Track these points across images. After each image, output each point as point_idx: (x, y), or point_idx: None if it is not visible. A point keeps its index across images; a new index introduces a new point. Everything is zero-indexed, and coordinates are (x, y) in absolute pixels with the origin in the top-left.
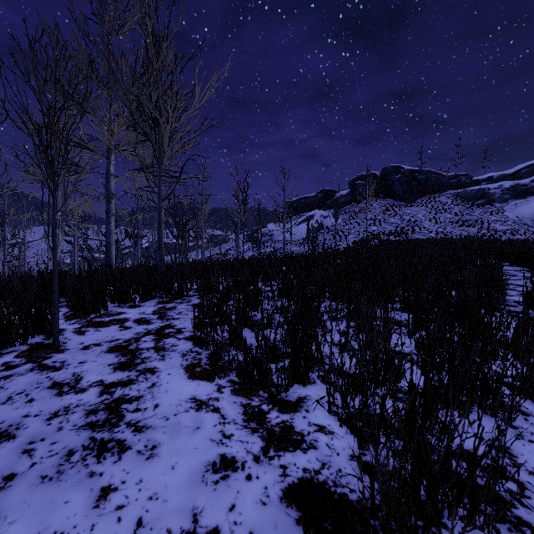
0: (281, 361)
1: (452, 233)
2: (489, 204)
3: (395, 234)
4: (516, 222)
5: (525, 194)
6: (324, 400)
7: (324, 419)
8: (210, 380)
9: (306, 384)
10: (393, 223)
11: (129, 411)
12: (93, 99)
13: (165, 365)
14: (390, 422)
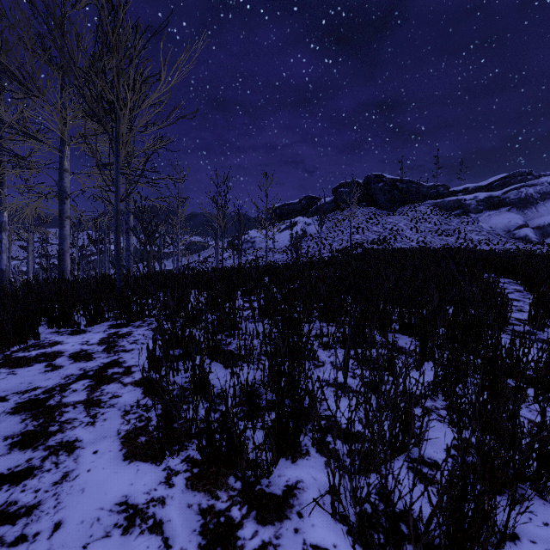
0: (262, 416)
1: (432, 242)
2: (465, 214)
3: (378, 243)
4: (490, 232)
5: (497, 206)
6: (324, 489)
7: (326, 531)
8: (157, 459)
9: (296, 457)
10: (376, 231)
11: (5, 544)
12: (40, 80)
13: (93, 433)
14: (431, 545)
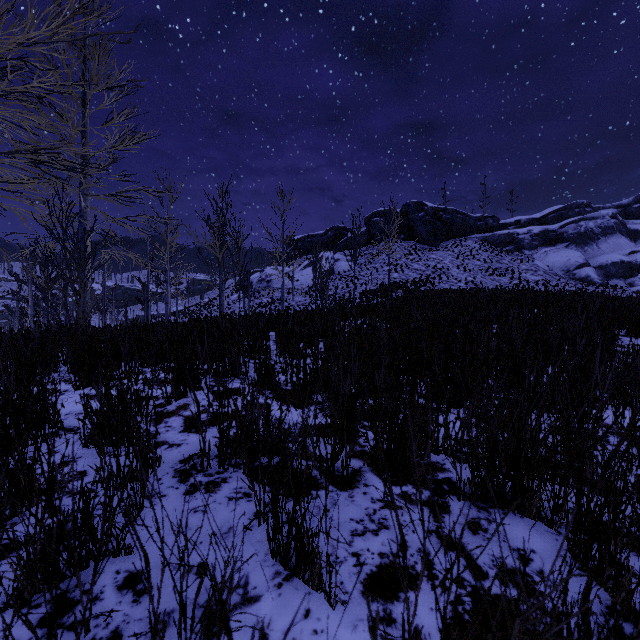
0: None
1: (483, 283)
2: (518, 250)
3: (420, 283)
4: (547, 272)
5: (554, 241)
6: None
7: None
8: None
9: None
10: (417, 269)
11: None
12: None
13: None
14: None
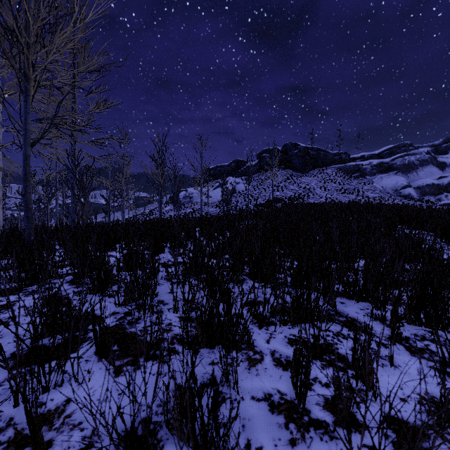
0: None
1: (337, 198)
2: (362, 176)
3: (294, 199)
4: (382, 191)
5: (387, 170)
6: None
7: None
8: None
9: None
10: (292, 189)
11: None
12: None
13: None
14: None
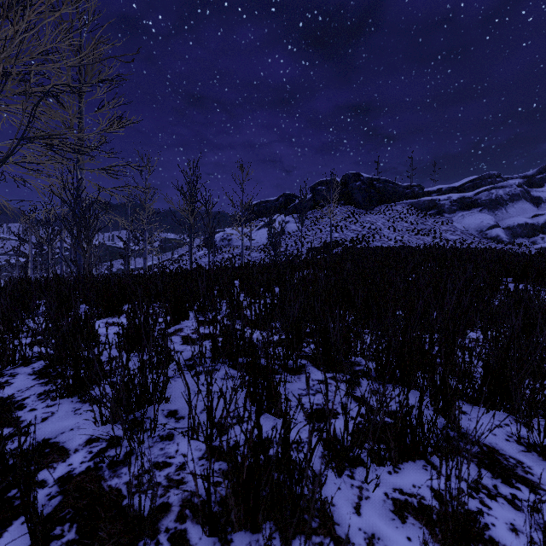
0: None
1: (409, 241)
2: (440, 214)
3: (357, 242)
4: (464, 232)
5: (470, 206)
6: None
7: None
8: None
9: None
10: (354, 230)
11: None
12: None
13: None
14: None
